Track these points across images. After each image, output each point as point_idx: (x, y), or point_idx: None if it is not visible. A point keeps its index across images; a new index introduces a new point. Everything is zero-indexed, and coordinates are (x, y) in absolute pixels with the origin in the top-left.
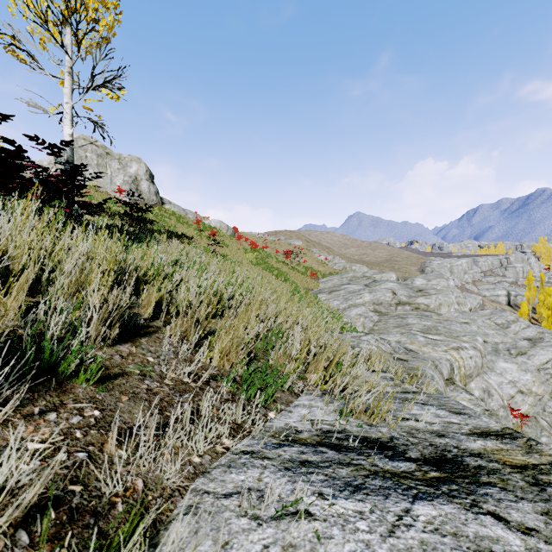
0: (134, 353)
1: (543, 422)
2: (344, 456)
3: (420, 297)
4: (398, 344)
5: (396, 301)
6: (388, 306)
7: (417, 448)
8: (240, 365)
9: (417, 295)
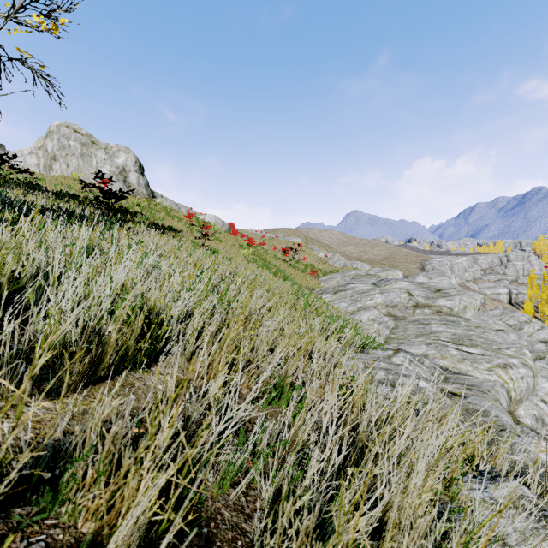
0: None
1: None
2: None
3: (440, 299)
4: (431, 362)
5: (413, 303)
6: (404, 309)
7: None
8: None
9: (436, 296)
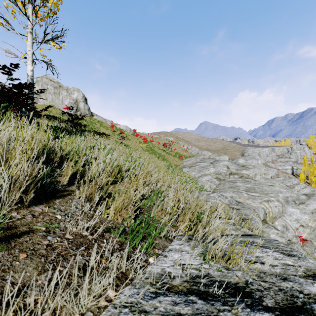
0: (45, 212)
1: (315, 243)
2: (211, 307)
3: (243, 170)
4: (231, 198)
5: (229, 172)
6: (224, 175)
7: (270, 295)
8: (129, 219)
9: (242, 169)
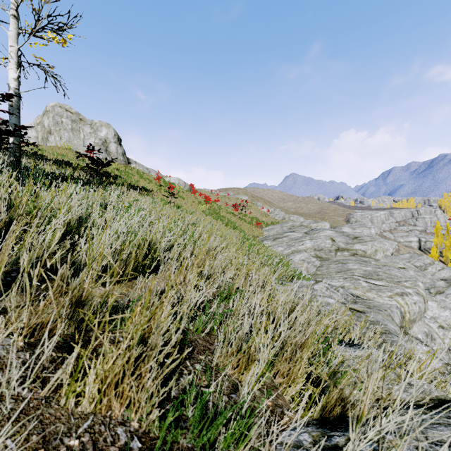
0: None
1: None
2: None
3: (357, 244)
4: (345, 291)
5: (335, 247)
6: (328, 252)
7: None
8: (145, 405)
9: (354, 242)
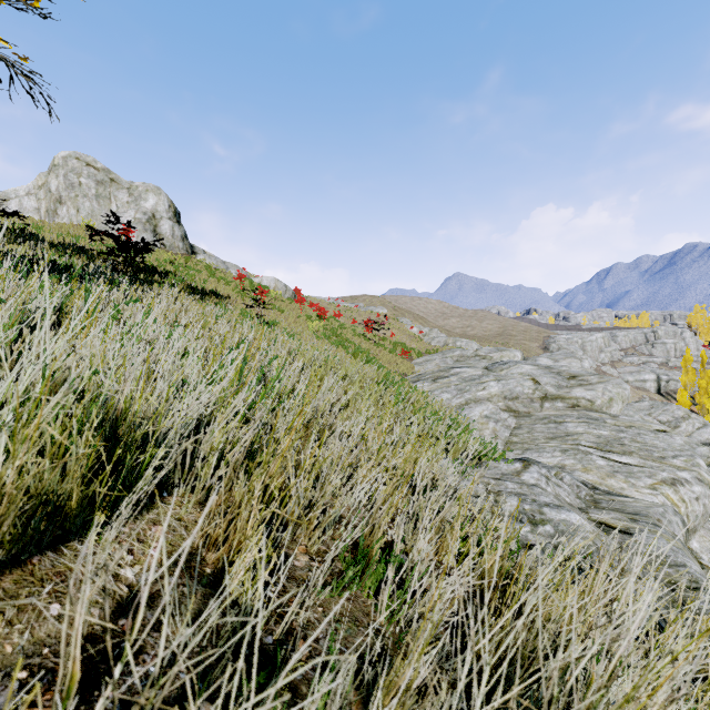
0: None
1: None
2: None
3: (577, 388)
4: (573, 478)
5: (540, 394)
6: (528, 402)
7: None
8: None
9: (571, 384)
